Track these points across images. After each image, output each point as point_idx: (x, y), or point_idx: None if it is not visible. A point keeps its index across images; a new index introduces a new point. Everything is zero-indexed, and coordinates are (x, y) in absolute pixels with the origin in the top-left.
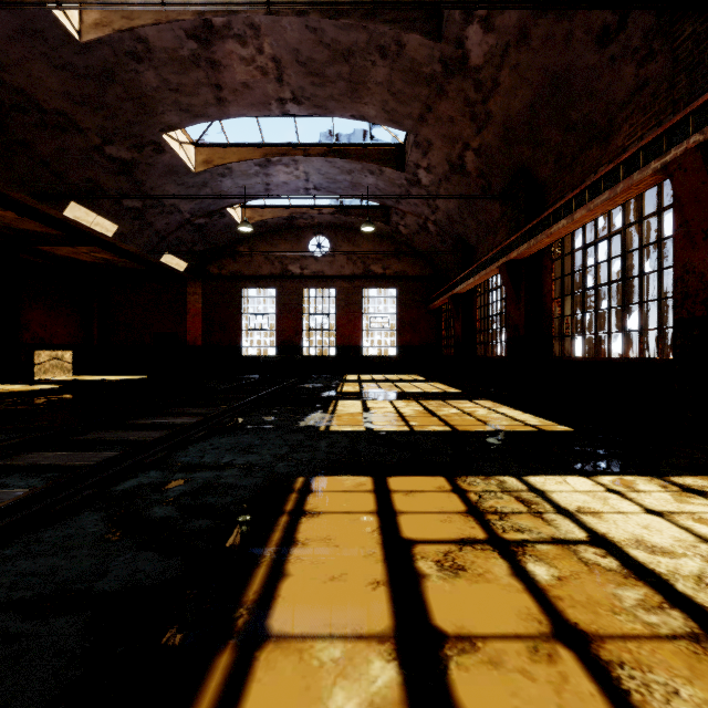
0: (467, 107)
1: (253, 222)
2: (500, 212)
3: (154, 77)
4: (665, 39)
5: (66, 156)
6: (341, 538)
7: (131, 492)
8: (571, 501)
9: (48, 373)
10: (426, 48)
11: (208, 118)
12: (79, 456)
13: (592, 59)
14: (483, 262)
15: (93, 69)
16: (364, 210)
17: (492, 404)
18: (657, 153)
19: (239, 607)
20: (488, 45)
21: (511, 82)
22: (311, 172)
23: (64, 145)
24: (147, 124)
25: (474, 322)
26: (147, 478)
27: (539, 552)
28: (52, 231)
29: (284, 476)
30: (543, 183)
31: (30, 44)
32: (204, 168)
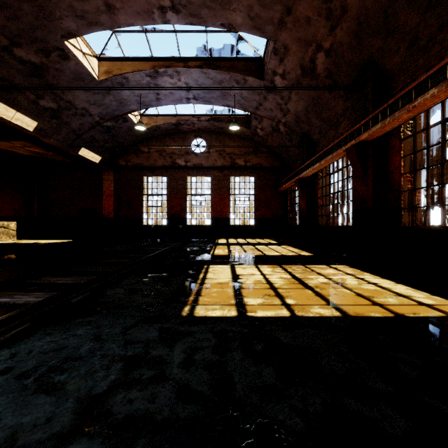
0: (324, 4)
1: (150, 127)
2: (343, 108)
3: None
4: None
5: None
6: None
7: None
8: None
9: None
10: None
11: (102, 27)
12: None
13: None
14: (329, 149)
15: None
16: (231, 118)
17: (352, 270)
18: None
19: None
20: None
21: None
22: (190, 82)
23: None
24: (49, 29)
25: (316, 199)
26: None
27: None
28: None
29: None
30: (391, 72)
31: None
32: (105, 77)
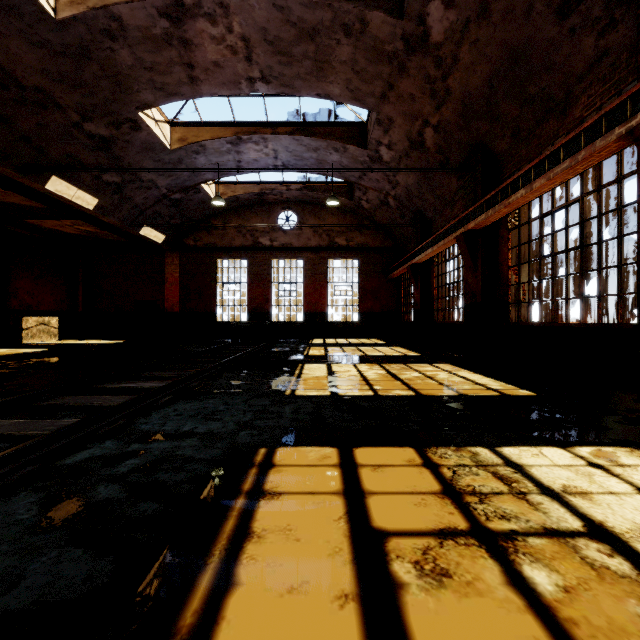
0: (427, 85)
1: (226, 198)
2: (457, 186)
3: (128, 56)
4: (627, 7)
5: (47, 132)
6: (303, 528)
7: (79, 467)
8: (554, 478)
9: (35, 337)
10: (388, 25)
11: (182, 97)
12: (35, 424)
13: (551, 31)
14: (441, 233)
15: (69, 46)
16: (329, 186)
17: (452, 367)
18: (621, 118)
19: (171, 638)
20: (449, 21)
21: (470, 58)
22: (279, 149)
23: (44, 121)
24: (124, 102)
25: (431, 290)
26: (101, 449)
27: (533, 549)
28: (36, 205)
29: (245, 446)
30: (500, 156)
31: (6, 20)
32: (179, 146)
